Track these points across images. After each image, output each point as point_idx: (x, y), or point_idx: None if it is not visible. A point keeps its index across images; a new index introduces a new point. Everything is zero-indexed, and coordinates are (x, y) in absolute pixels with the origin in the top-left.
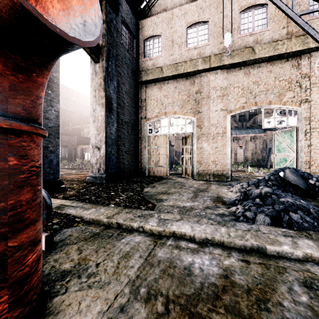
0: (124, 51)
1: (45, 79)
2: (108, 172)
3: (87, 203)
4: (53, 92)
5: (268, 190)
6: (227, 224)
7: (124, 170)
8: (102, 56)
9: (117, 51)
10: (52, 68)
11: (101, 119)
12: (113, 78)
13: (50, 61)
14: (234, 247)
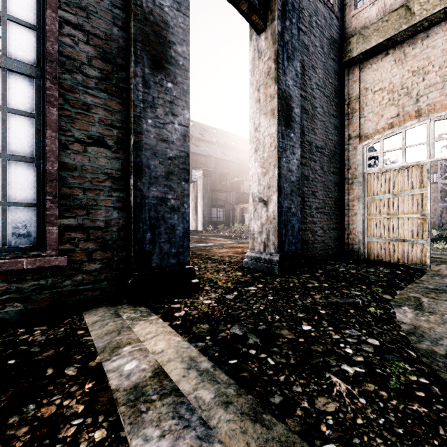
0: (314, 0)
1: None
2: (283, 250)
3: (230, 381)
4: (176, 86)
5: None
6: None
7: (314, 246)
8: (271, 12)
9: (301, 1)
10: None
11: (269, 143)
12: (294, 55)
13: None
14: None
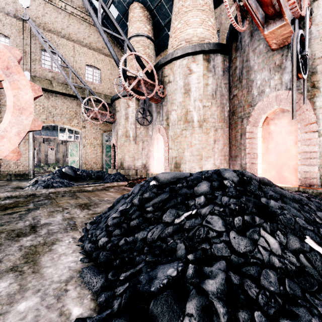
0: None
1: None
2: None
3: None
4: None
5: (50, 177)
6: (20, 191)
7: None
8: None
9: None
10: None
11: None
12: None
13: None
14: (22, 197)
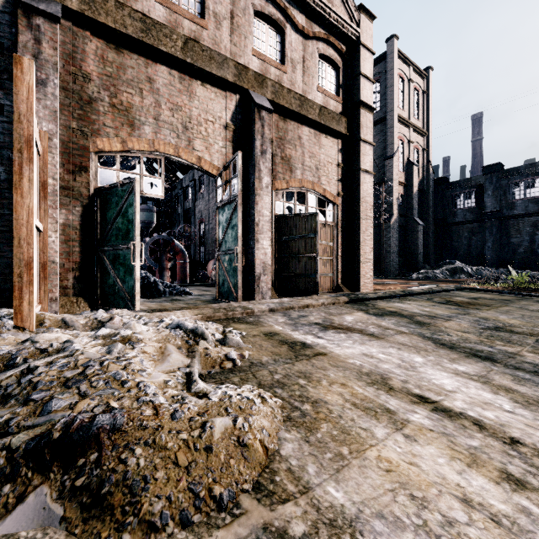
0: None
1: (179, 256)
2: None
3: None
4: None
5: None
6: None
7: None
8: None
9: None
10: (179, 254)
11: None
12: None
13: (177, 254)
14: None
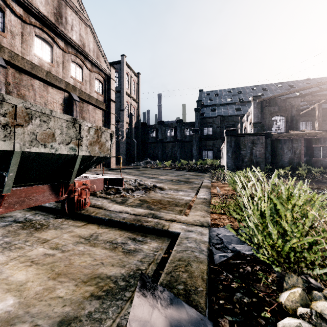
0: None
1: None
2: None
3: None
4: None
5: None
6: None
7: None
8: None
9: None
10: None
11: None
12: None
13: None
14: None
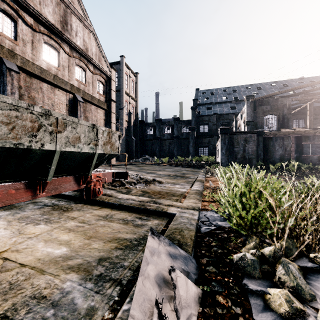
0: None
1: None
2: None
3: None
4: None
5: None
6: None
7: None
8: None
9: None
10: None
11: None
12: None
13: None
14: None
